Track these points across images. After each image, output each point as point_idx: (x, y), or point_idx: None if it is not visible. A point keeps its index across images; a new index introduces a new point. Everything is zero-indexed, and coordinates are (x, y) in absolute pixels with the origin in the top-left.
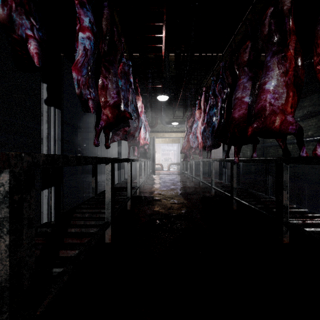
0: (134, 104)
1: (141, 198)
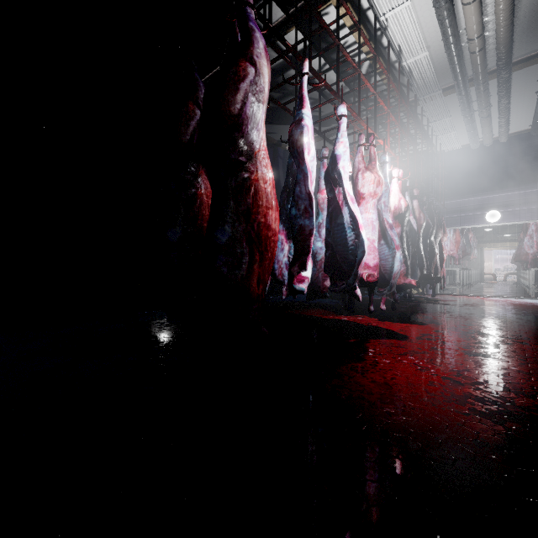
0: (467, 240)
1: (472, 288)
